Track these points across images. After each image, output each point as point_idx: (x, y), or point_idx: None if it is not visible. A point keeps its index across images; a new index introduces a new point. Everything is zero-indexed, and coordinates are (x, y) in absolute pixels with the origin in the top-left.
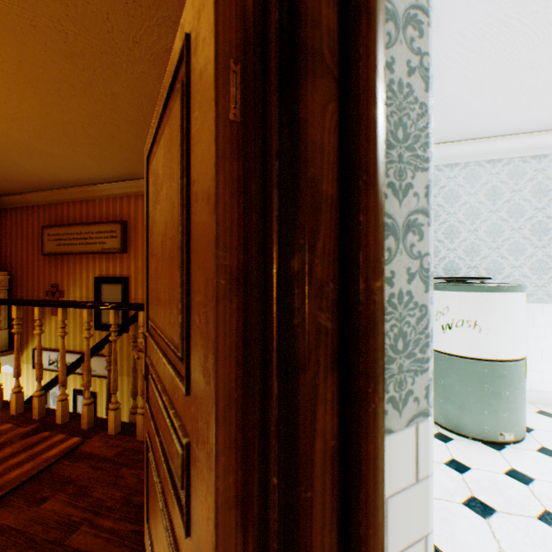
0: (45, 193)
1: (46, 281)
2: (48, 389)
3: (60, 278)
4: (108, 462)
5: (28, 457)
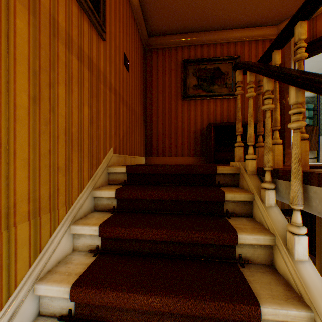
0: None
1: None
2: None
3: None
4: None
5: None
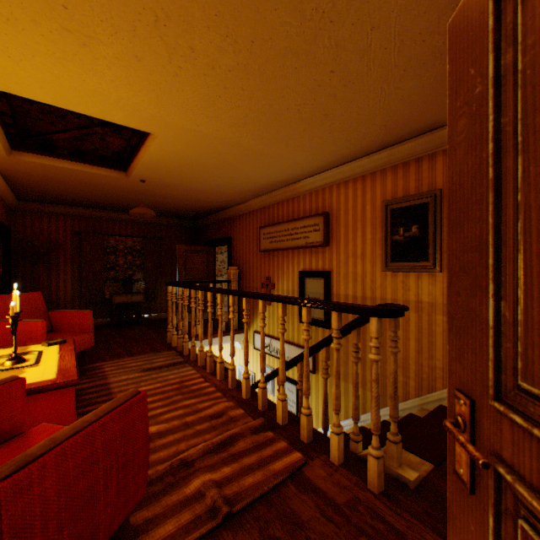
0: (260, 198)
1: (261, 274)
2: (268, 380)
3: (271, 271)
4: (338, 514)
5: (257, 461)
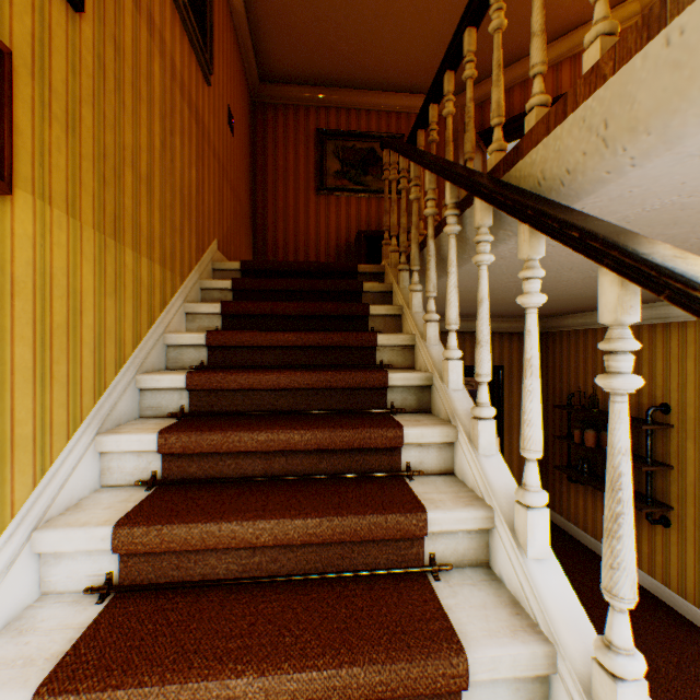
0: None
1: None
2: None
3: None
4: None
5: None
